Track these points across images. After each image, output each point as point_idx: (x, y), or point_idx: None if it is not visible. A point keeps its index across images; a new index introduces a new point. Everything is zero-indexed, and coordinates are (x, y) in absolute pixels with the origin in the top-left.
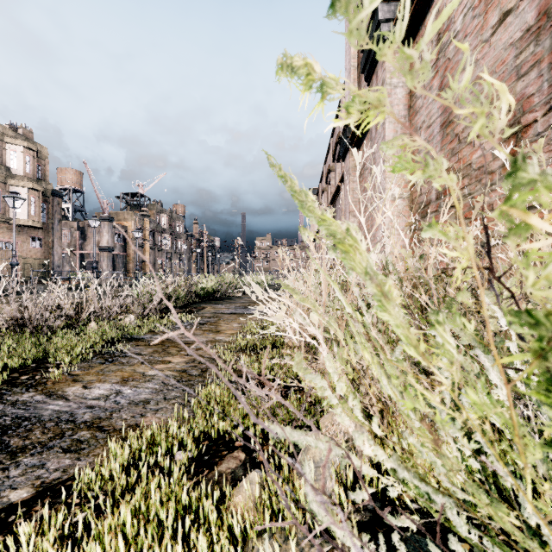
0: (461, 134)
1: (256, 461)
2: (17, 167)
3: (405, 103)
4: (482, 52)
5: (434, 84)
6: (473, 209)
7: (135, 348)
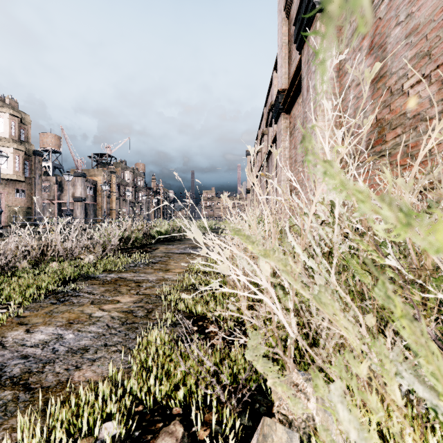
0: (393, 86)
1: (196, 440)
2: (4, 131)
3: (335, 66)
4: (418, 4)
5: (364, 44)
6: (408, 156)
7: (89, 287)
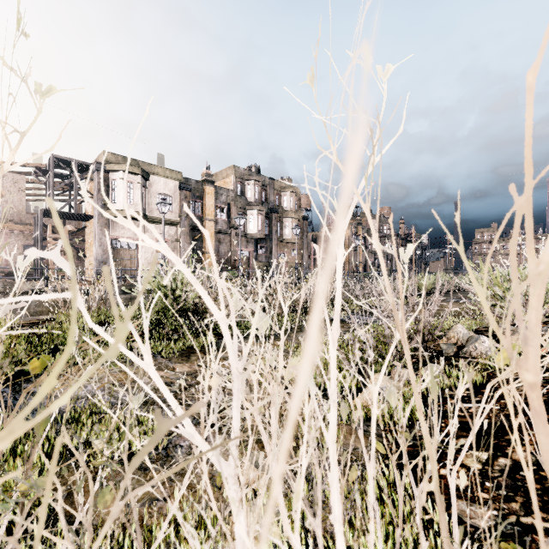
0: None
1: None
2: (286, 206)
3: None
4: None
5: None
6: None
7: None
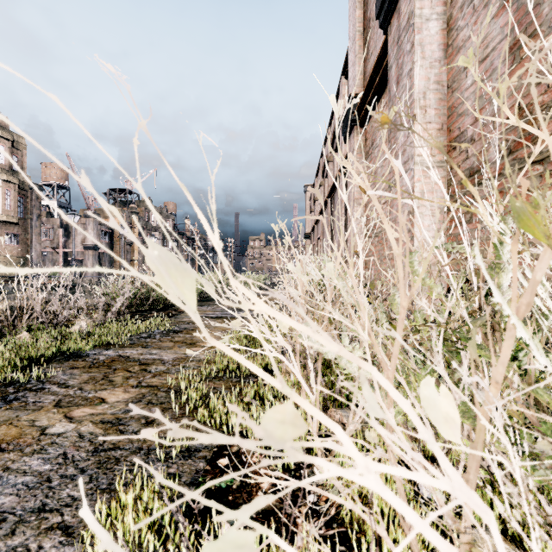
0: None
1: None
2: None
3: (440, 41)
4: None
5: None
6: None
7: (65, 374)
